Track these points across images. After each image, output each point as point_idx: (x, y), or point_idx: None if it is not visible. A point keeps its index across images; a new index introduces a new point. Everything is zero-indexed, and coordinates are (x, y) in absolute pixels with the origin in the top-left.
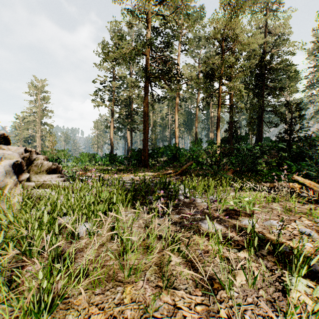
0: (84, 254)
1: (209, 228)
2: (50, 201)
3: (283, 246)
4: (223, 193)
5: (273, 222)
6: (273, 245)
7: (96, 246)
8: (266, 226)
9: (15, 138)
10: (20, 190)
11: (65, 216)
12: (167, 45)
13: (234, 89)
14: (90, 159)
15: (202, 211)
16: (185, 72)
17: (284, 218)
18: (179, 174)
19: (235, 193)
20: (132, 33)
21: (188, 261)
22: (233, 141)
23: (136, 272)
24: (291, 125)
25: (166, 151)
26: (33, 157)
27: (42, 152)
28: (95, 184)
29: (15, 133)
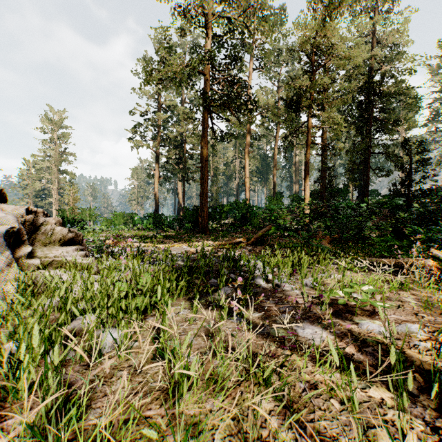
0: (109, 390)
1: (310, 338)
2: (57, 293)
3: (441, 376)
4: (321, 274)
5: (411, 326)
6: (423, 372)
7: (128, 373)
8: (400, 333)
9: (22, 192)
10: (17, 271)
11: (82, 316)
12: (234, 60)
13: (329, 122)
14: (127, 221)
15: (294, 306)
16: (259, 98)
17: (425, 318)
18: (253, 243)
19: (342, 275)
20: (184, 45)
21: (285, 407)
22: (326, 196)
23: (198, 437)
24: (410, 174)
25: (232, 210)
26: (39, 221)
27: (59, 211)
28: (130, 263)
29: (22, 185)
